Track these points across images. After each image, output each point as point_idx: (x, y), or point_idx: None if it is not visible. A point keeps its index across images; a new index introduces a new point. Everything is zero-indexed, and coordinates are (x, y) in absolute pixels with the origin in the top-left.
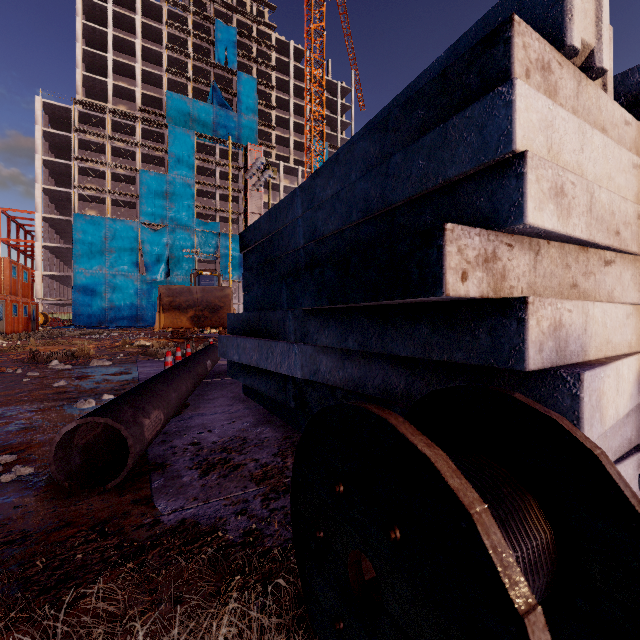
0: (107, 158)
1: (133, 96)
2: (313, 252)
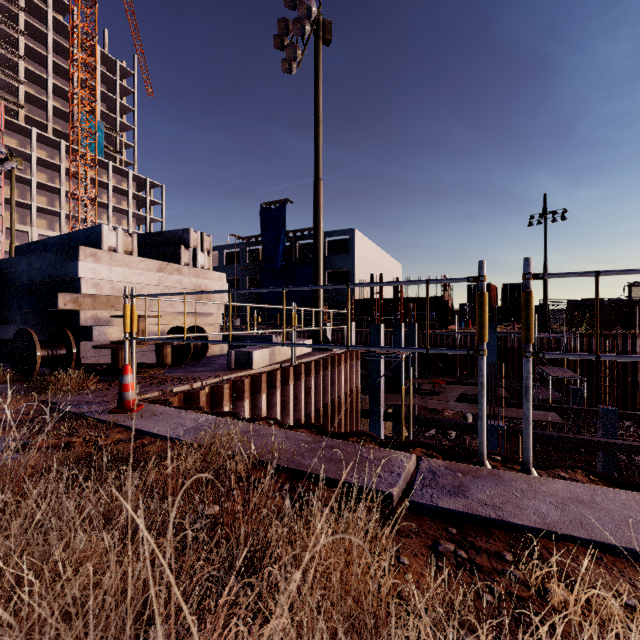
0: None
1: None
2: (31, 286)
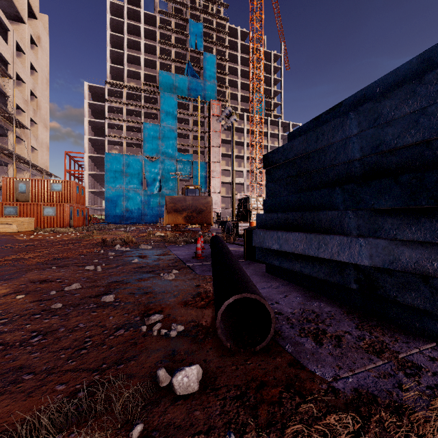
0: (124, 117)
1: (139, 76)
2: (376, 162)
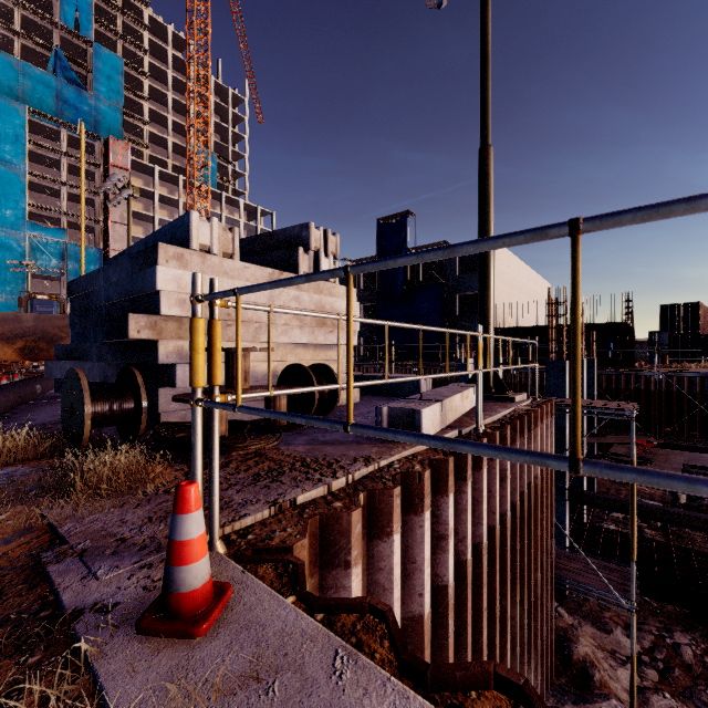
0: None
1: None
2: (109, 309)
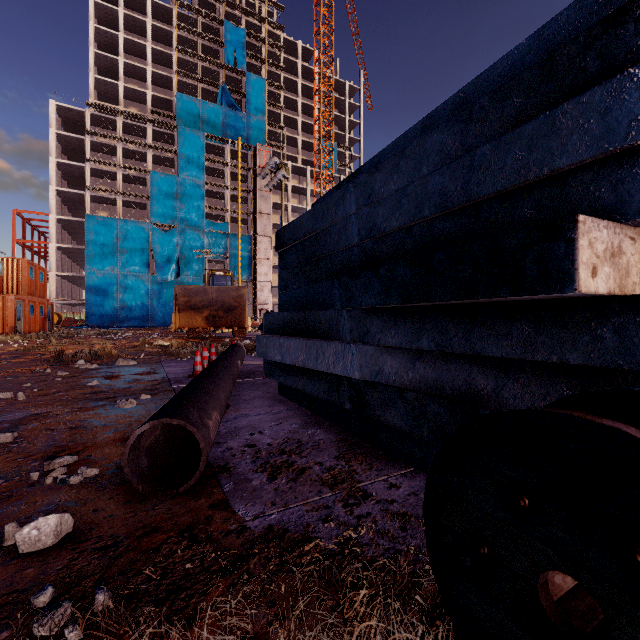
0: (119, 160)
1: (144, 98)
2: (370, 249)
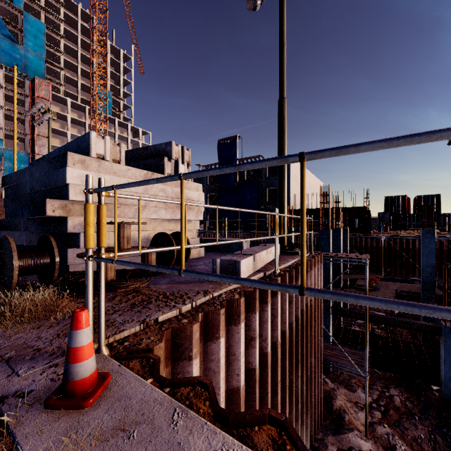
0: None
1: None
2: (33, 195)
